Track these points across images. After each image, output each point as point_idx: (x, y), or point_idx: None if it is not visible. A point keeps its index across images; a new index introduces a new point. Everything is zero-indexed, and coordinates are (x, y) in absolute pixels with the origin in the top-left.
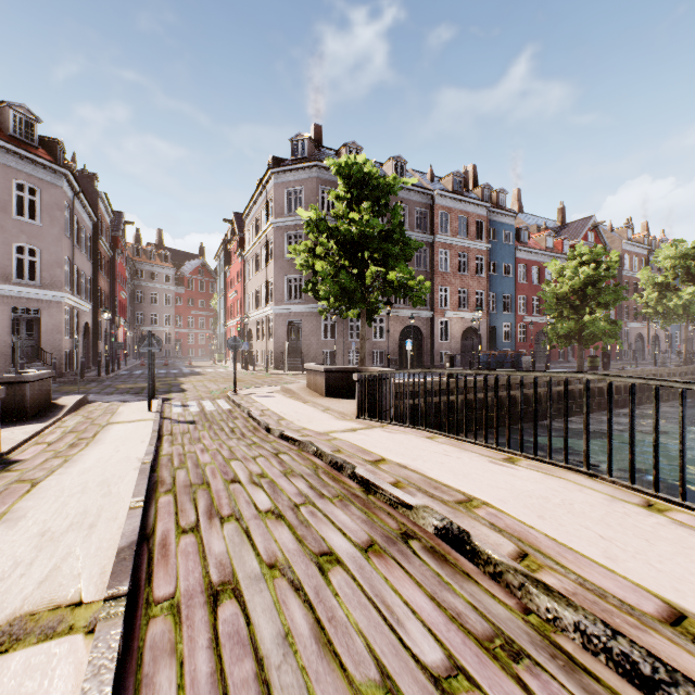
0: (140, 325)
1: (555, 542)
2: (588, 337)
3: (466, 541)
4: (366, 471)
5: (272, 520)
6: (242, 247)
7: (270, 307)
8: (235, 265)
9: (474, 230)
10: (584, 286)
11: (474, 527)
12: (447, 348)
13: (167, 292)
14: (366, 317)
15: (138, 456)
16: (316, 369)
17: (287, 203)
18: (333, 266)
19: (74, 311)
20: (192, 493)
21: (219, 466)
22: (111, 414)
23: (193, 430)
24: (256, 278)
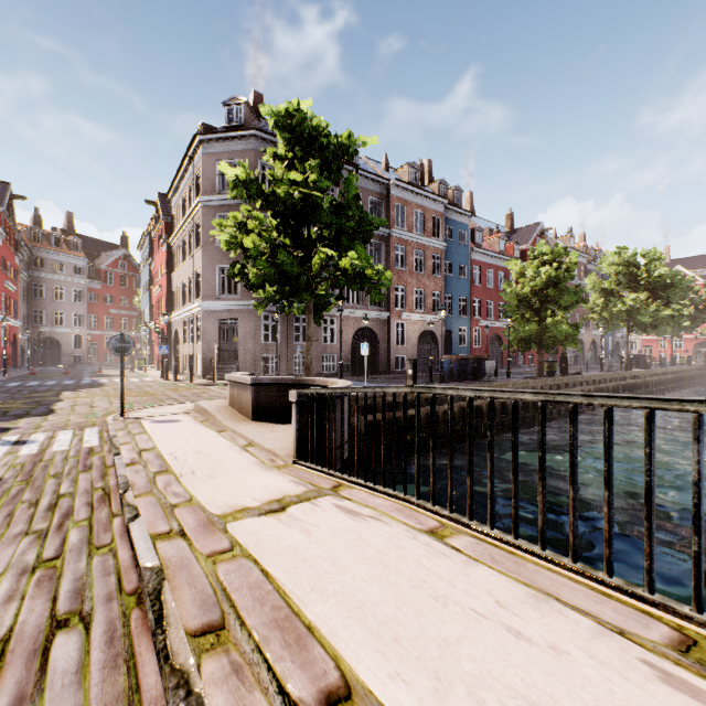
0: (40, 325)
1: None
2: (549, 341)
3: None
4: None
5: None
6: (168, 233)
7: (198, 303)
8: (159, 255)
9: (430, 227)
10: (545, 287)
11: None
12: (404, 352)
13: (77, 287)
14: (313, 314)
15: None
16: (241, 381)
17: (219, 178)
18: (269, 243)
19: None
20: None
21: None
22: None
23: None
24: (183, 269)
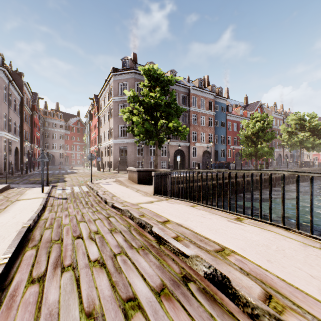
0: (47, 149)
1: (285, 282)
2: (259, 155)
3: (228, 286)
4: (158, 229)
5: (96, 268)
6: (98, 111)
7: (111, 140)
8: (94, 120)
9: (208, 105)
10: (258, 131)
11: (230, 272)
12: (196, 160)
13: (61, 133)
14: (158, 145)
15: (24, 221)
16: (133, 170)
17: (119, 90)
18: (142, 119)
19: (9, 141)
20: (49, 247)
21: (72, 226)
22: (20, 194)
23: (65, 203)
24: (105, 126)
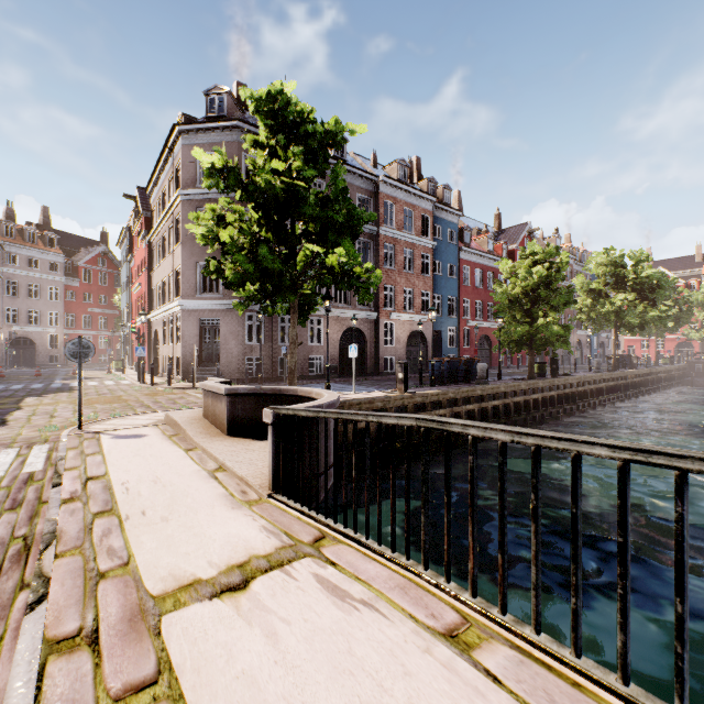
0: (12, 324)
1: None
2: (541, 342)
3: None
4: None
5: None
6: (148, 229)
7: (177, 302)
8: (139, 252)
9: (419, 225)
10: (537, 287)
11: None
12: (393, 353)
13: (53, 284)
14: (298, 314)
15: None
16: (215, 391)
17: (199, 171)
18: (249, 238)
19: None
20: None
21: None
22: None
23: None
24: (163, 266)
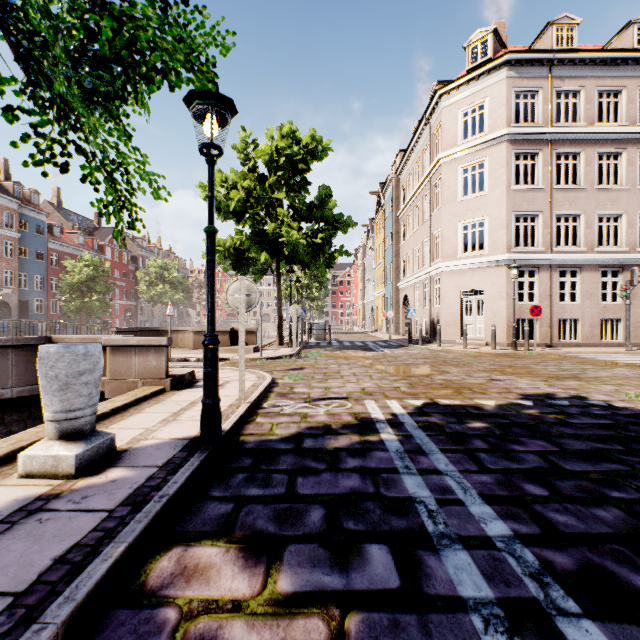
0: None
1: None
2: (90, 311)
3: None
4: None
5: None
6: None
7: None
8: None
9: (3, 219)
10: (89, 279)
11: None
12: None
13: None
14: None
15: None
16: None
17: None
18: None
19: None
20: None
21: None
22: None
23: None
24: None
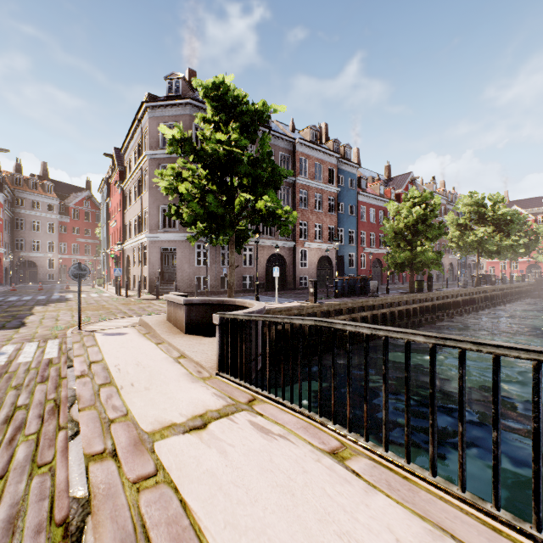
0: (20, 251)
1: None
2: (419, 264)
3: None
4: None
5: None
6: (122, 179)
7: (145, 235)
8: (115, 196)
9: (327, 176)
10: (416, 223)
11: None
12: (306, 273)
13: (51, 221)
14: (235, 245)
15: None
16: (176, 301)
17: (161, 137)
18: (200, 189)
19: None
20: None
21: None
22: None
23: None
24: (133, 208)
